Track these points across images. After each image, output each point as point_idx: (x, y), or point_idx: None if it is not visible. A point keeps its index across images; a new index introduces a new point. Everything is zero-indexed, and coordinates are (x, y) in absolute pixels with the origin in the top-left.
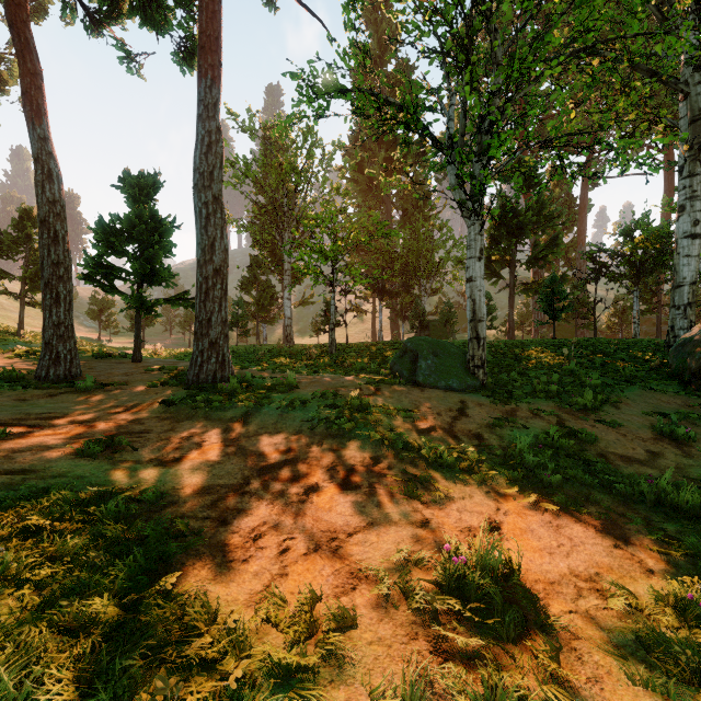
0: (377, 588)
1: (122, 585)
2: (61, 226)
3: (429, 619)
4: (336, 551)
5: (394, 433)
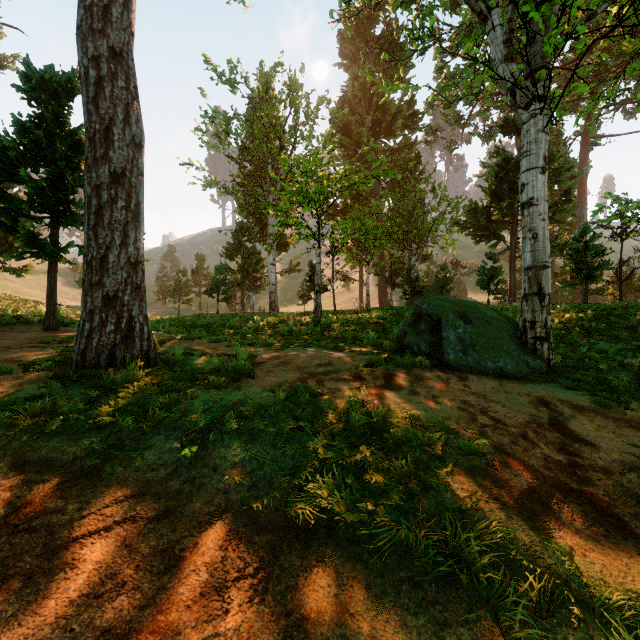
0: None
1: None
2: None
3: None
4: None
5: (467, 519)
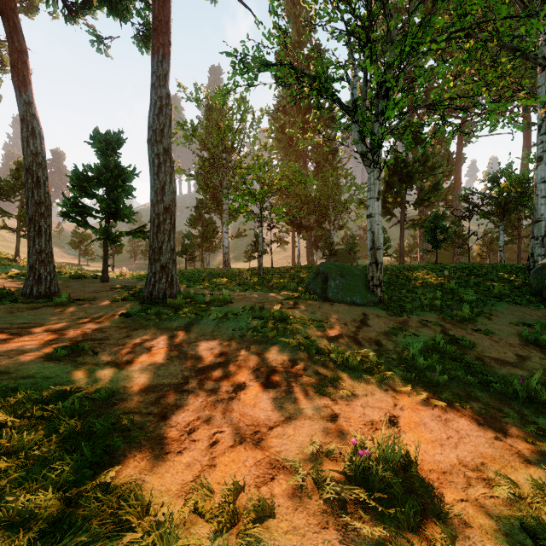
0: (293, 478)
1: (67, 478)
2: (43, 173)
3: (339, 508)
4: (258, 443)
5: (309, 340)
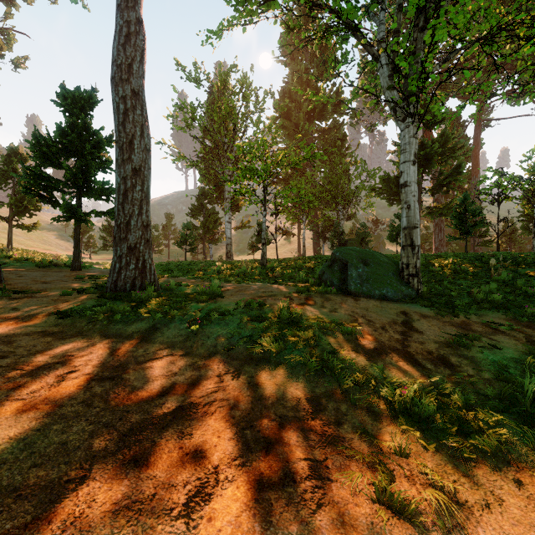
0: None
1: None
2: None
3: None
4: None
5: (336, 356)
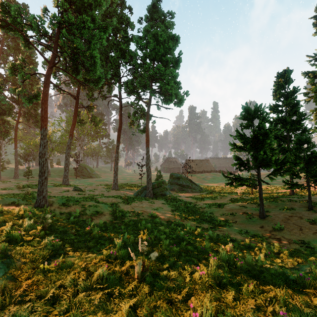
0: None
1: None
2: None
3: None
4: None
5: None
